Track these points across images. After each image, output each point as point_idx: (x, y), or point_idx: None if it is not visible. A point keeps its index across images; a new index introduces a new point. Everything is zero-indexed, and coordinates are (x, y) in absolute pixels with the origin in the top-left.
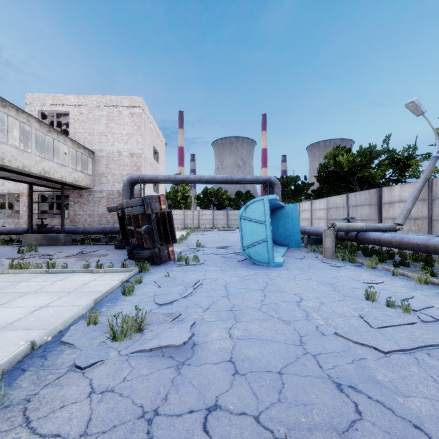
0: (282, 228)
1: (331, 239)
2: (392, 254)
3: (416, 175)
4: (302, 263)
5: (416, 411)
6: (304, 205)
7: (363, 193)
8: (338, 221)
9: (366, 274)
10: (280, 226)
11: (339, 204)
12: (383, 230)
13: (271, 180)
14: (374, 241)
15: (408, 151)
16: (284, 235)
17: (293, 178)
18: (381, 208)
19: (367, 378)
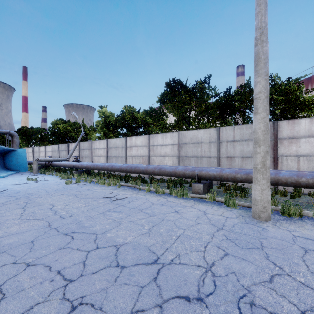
0: (15, 161)
1: (36, 165)
2: (65, 170)
3: (90, 138)
4: (18, 176)
5: (9, 188)
6: (41, 148)
7: (64, 145)
8: (56, 157)
9: (41, 176)
10: (13, 160)
11: (56, 149)
12: (61, 161)
13: (11, 133)
14: (55, 165)
15: (91, 127)
16: (16, 165)
17: (40, 129)
18: (69, 152)
19: (3, 187)
